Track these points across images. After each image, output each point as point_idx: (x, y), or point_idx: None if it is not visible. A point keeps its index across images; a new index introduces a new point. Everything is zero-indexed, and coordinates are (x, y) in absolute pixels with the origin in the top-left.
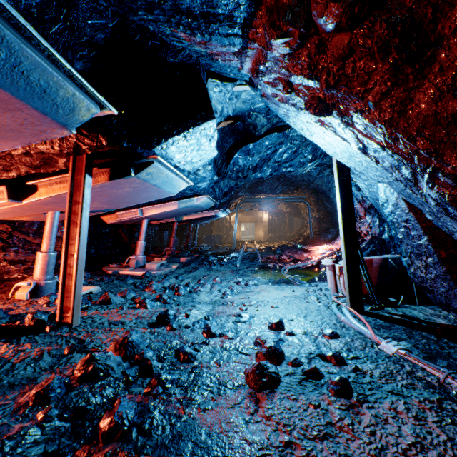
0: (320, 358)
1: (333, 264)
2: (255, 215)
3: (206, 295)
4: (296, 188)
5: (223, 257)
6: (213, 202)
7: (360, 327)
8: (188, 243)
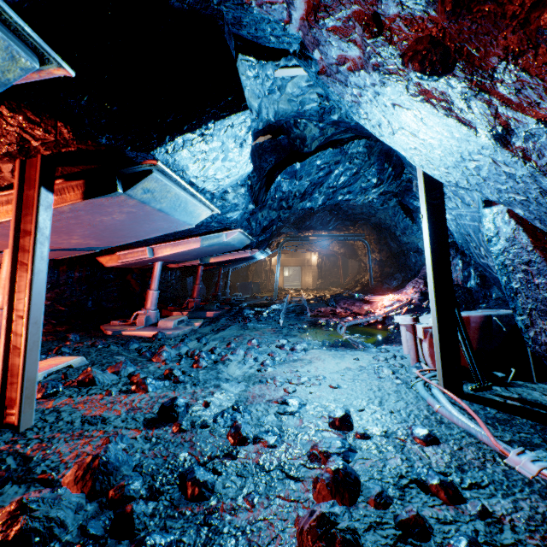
0: (418, 487)
1: (414, 323)
2: (302, 257)
3: (238, 367)
4: (353, 223)
5: (261, 310)
6: (248, 239)
7: (468, 423)
8: (217, 292)
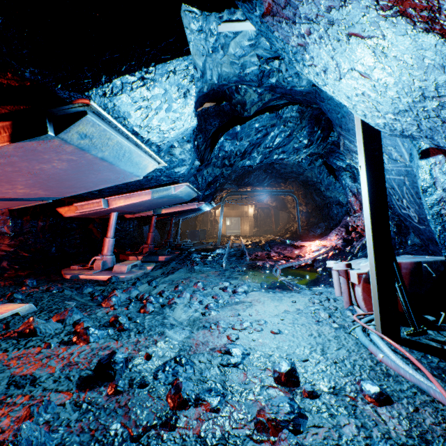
0: None
1: (347, 269)
2: (241, 209)
3: (183, 311)
4: (284, 180)
5: (207, 254)
6: (195, 192)
7: (416, 376)
8: (169, 238)
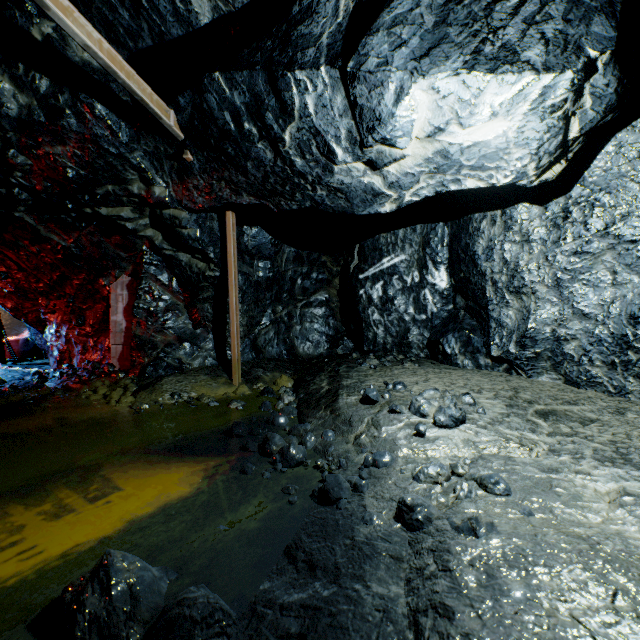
0: None
1: None
2: None
3: None
4: None
5: None
6: None
7: None
8: None
